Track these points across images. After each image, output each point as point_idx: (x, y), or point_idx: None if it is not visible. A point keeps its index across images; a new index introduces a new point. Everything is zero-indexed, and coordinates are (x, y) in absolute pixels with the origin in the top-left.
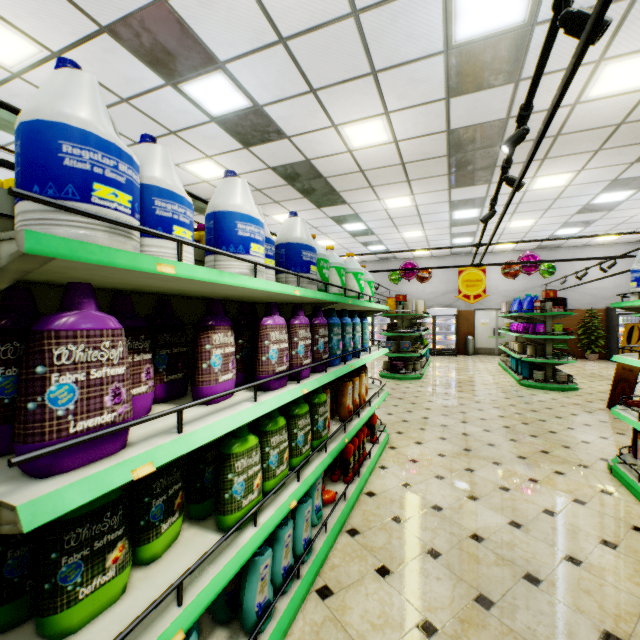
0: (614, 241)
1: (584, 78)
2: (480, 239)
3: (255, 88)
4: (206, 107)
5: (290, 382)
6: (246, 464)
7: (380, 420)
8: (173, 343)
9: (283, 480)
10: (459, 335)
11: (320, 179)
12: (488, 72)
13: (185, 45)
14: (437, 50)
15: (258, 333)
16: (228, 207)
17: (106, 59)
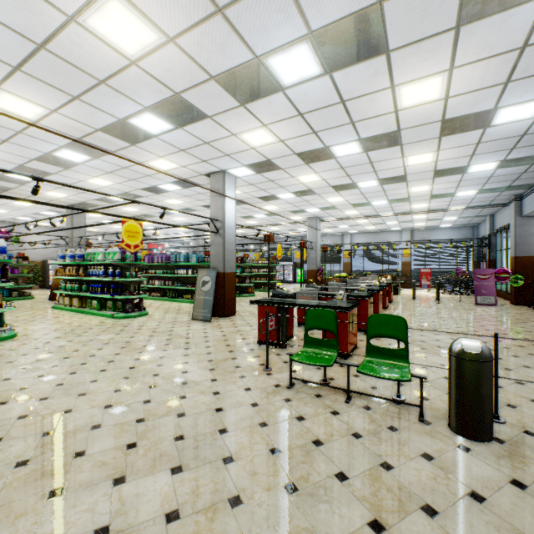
0: (48, 226)
1: (45, 191)
2: None
3: None
4: None
5: None
6: None
7: None
8: None
9: None
10: None
11: None
12: (13, 181)
13: None
14: None
15: None
16: None
17: None
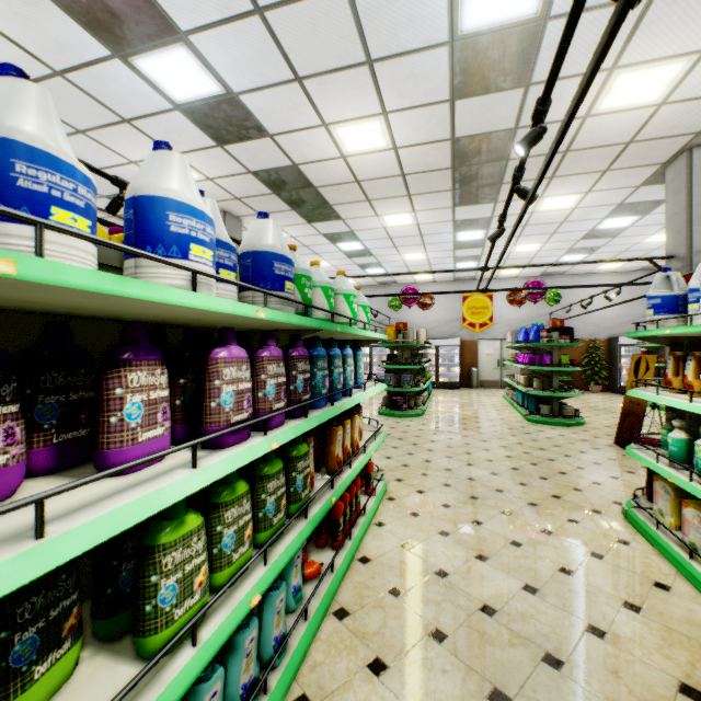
0: (616, 269)
1: (596, 88)
2: (486, 262)
3: (228, 70)
4: (167, 90)
5: (255, 433)
6: (181, 557)
7: (377, 466)
8: (70, 386)
9: (241, 569)
10: (463, 367)
11: (310, 189)
12: (497, 72)
13: (134, 5)
14: (441, 40)
15: (205, 370)
16: (155, 190)
17: (27, 14)
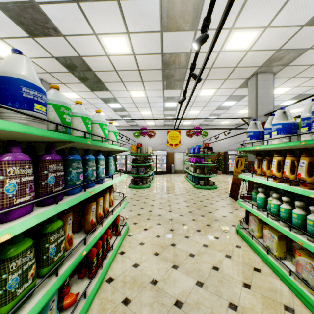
0: (227, 124)
1: (224, 37)
2: (178, 115)
3: None
4: None
5: None
6: None
7: (123, 218)
8: None
9: None
10: (168, 164)
11: (90, 72)
12: (182, 20)
13: None
14: None
15: None
16: None
17: None
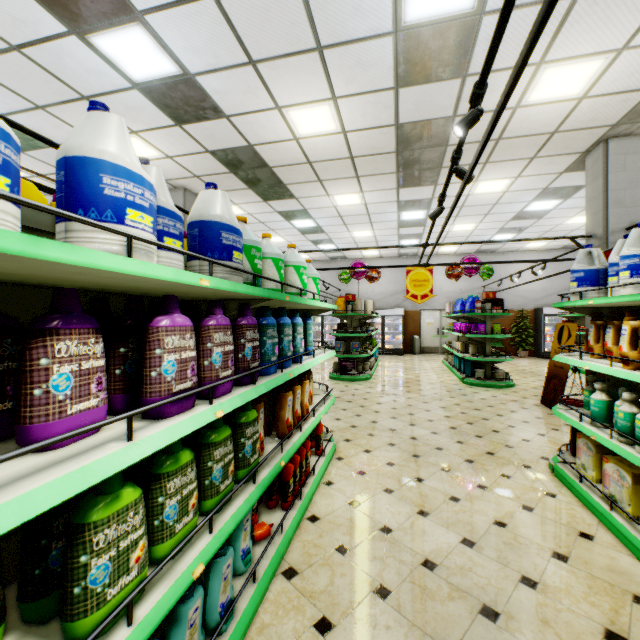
0: (541, 248)
1: (525, 80)
2: (427, 239)
3: (184, 51)
4: (125, 69)
5: (201, 402)
6: (115, 534)
7: (327, 428)
8: None
9: (184, 540)
10: (406, 335)
11: (265, 168)
12: (437, 63)
13: None
14: (386, 30)
15: (146, 338)
16: (87, 151)
17: None
